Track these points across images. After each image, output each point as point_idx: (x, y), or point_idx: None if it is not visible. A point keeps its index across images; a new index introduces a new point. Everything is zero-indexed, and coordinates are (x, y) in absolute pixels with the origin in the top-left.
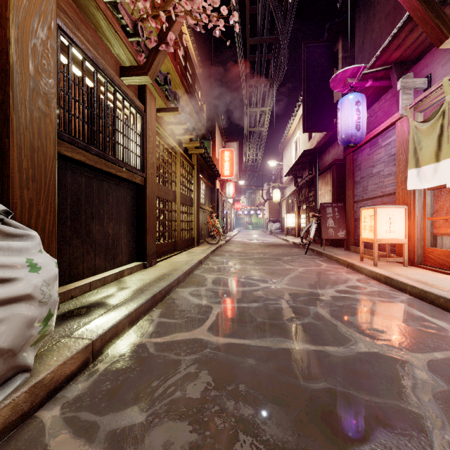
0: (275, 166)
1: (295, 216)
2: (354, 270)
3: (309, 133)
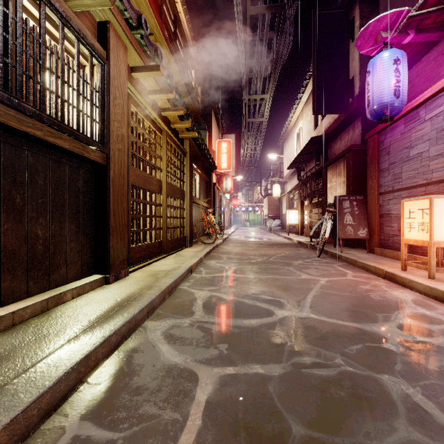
0: (274, 162)
1: (298, 213)
2: (397, 283)
3: (315, 121)
